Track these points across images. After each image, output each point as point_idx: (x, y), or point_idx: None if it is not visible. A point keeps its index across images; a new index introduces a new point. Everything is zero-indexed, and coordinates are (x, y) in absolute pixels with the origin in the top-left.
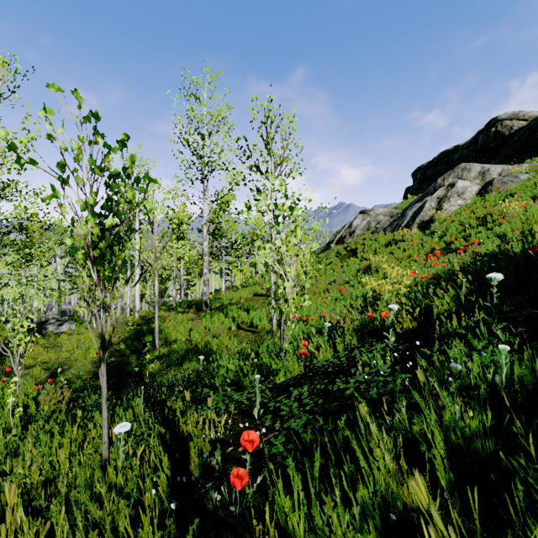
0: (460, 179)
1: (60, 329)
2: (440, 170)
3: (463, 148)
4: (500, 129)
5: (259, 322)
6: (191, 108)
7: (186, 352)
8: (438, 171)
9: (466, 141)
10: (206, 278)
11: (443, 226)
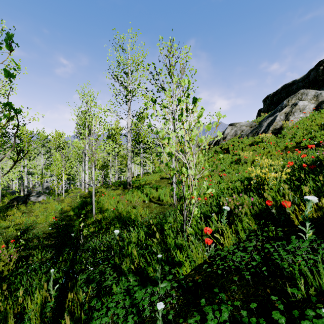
0: (300, 100)
1: (38, 199)
2: (282, 96)
3: (299, 81)
4: None
5: (164, 197)
6: (119, 55)
7: (112, 220)
8: (281, 98)
9: (301, 77)
10: (129, 167)
11: (291, 131)
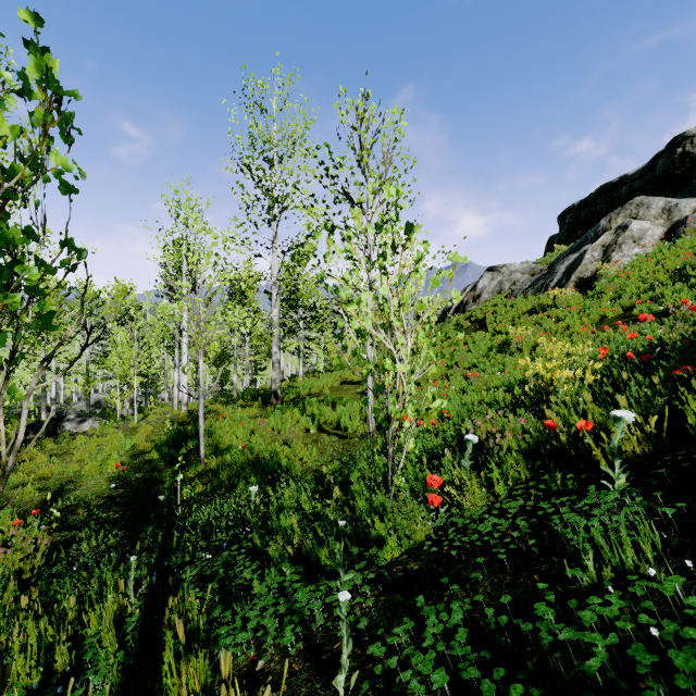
0: (634, 219)
1: (80, 428)
2: (599, 210)
3: (633, 178)
4: (690, 150)
5: (349, 422)
6: (254, 123)
7: (241, 468)
8: (596, 212)
9: (638, 169)
10: (276, 359)
11: (615, 284)
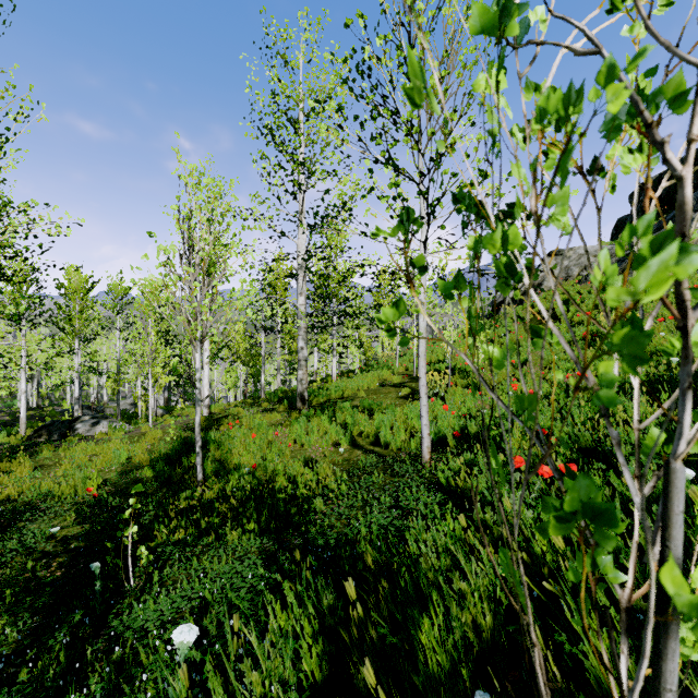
0: None
1: (94, 431)
2: None
3: None
4: None
5: (391, 437)
6: (276, 75)
7: (239, 505)
8: None
9: None
10: (302, 356)
11: None
